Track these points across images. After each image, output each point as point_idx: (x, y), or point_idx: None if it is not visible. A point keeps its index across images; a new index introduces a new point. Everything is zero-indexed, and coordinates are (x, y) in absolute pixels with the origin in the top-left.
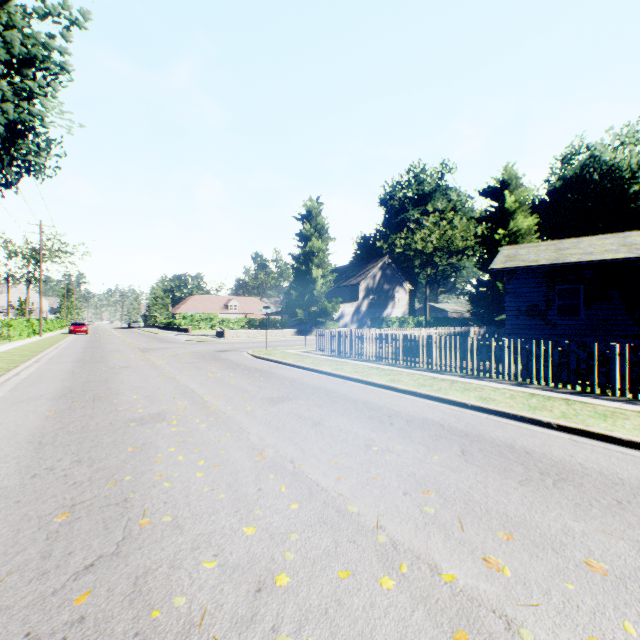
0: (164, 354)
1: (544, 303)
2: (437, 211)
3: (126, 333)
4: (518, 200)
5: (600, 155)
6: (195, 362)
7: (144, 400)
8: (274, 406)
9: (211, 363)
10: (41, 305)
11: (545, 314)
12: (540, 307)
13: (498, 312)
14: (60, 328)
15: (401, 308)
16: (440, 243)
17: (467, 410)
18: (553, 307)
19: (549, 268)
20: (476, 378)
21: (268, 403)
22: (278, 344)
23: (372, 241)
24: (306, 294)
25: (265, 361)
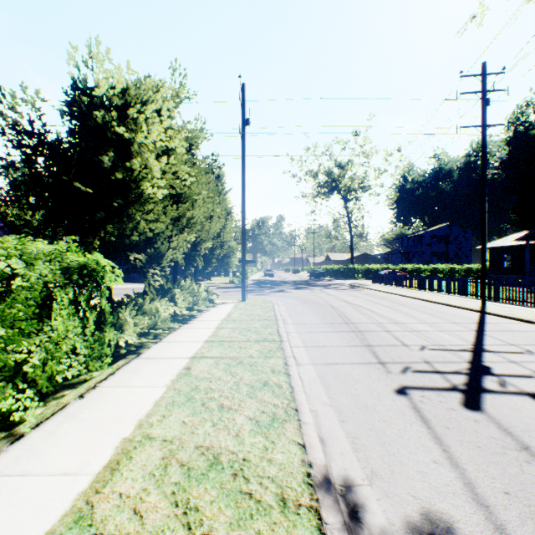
0: None
1: None
2: None
3: None
4: None
5: None
6: None
7: None
8: None
9: None
10: None
11: None
12: None
13: None
14: None
15: None
16: None
17: None
18: None
19: None
20: None
21: None
22: None
23: None
24: None
25: None
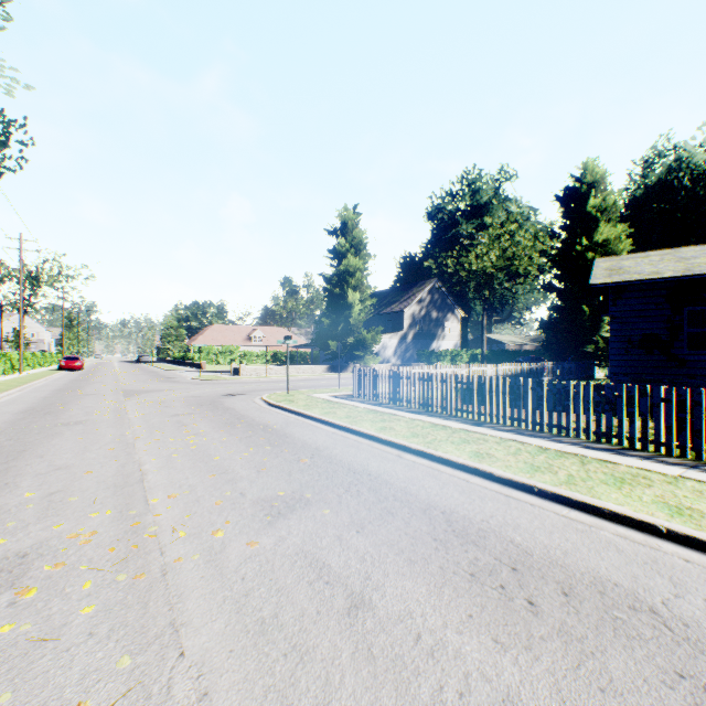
0: (150, 400)
1: (667, 331)
2: (494, 226)
3: (129, 369)
4: (604, 204)
5: (687, 159)
6: (183, 414)
7: (35, 506)
8: (271, 527)
9: (205, 415)
10: (21, 336)
11: (669, 346)
12: (661, 337)
13: (578, 344)
14: (56, 363)
15: (452, 339)
16: (501, 261)
17: (663, 543)
18: (681, 337)
19: (675, 283)
20: (612, 450)
21: (262, 517)
22: (305, 384)
23: (418, 261)
24: (340, 322)
25: (282, 412)
